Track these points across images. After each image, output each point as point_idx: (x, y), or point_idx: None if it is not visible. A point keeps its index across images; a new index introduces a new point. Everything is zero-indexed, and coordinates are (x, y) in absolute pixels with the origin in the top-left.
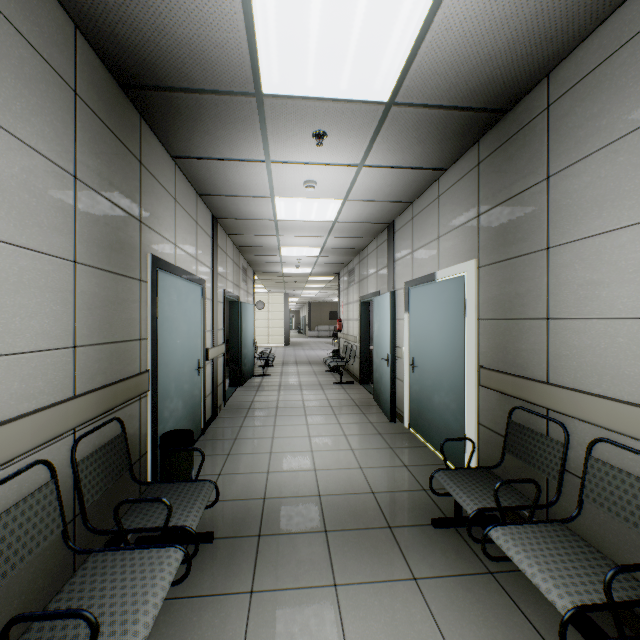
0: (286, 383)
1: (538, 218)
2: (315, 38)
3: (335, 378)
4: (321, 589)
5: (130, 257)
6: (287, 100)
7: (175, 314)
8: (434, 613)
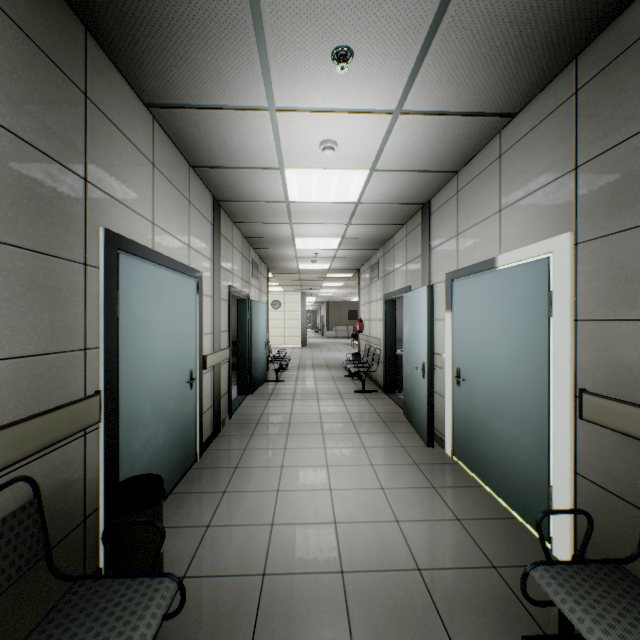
0: (301, 391)
1: None
2: None
3: (356, 385)
4: None
5: (63, 228)
6: None
7: (152, 313)
8: None
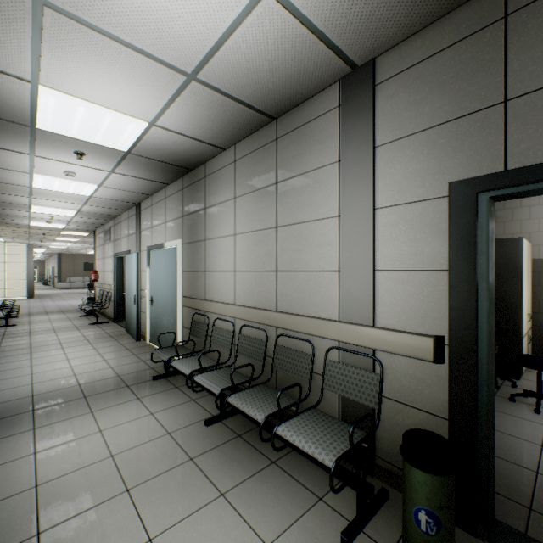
0: (38, 329)
1: (203, 225)
2: (79, 121)
3: (91, 321)
4: (83, 415)
5: None
6: (56, 135)
7: None
8: (146, 405)
